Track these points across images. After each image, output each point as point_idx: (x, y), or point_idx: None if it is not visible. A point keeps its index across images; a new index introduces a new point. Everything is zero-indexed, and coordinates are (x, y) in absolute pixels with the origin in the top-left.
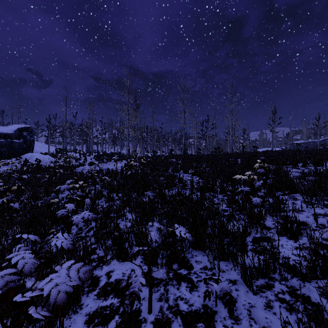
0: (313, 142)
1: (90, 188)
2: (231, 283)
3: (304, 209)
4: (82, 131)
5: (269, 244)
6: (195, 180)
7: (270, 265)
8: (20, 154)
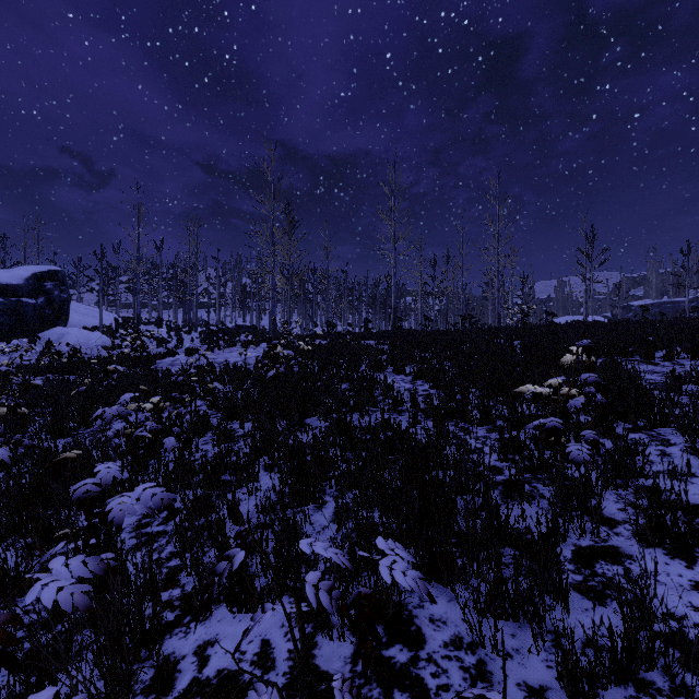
0: (673, 304)
1: (180, 411)
2: (532, 698)
3: (695, 470)
4: (175, 281)
5: (619, 571)
6: (421, 391)
7: (639, 646)
8: (39, 330)
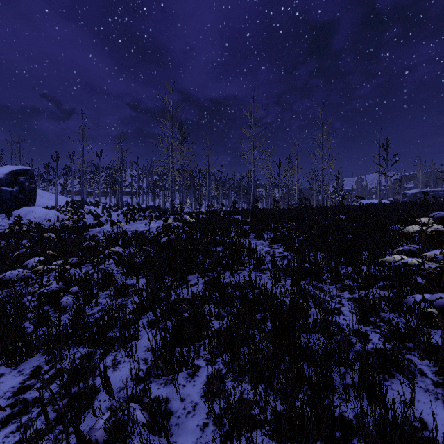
0: (434, 192)
1: (87, 270)
2: None
3: None
4: (110, 177)
5: None
6: (277, 253)
7: None
8: (14, 208)
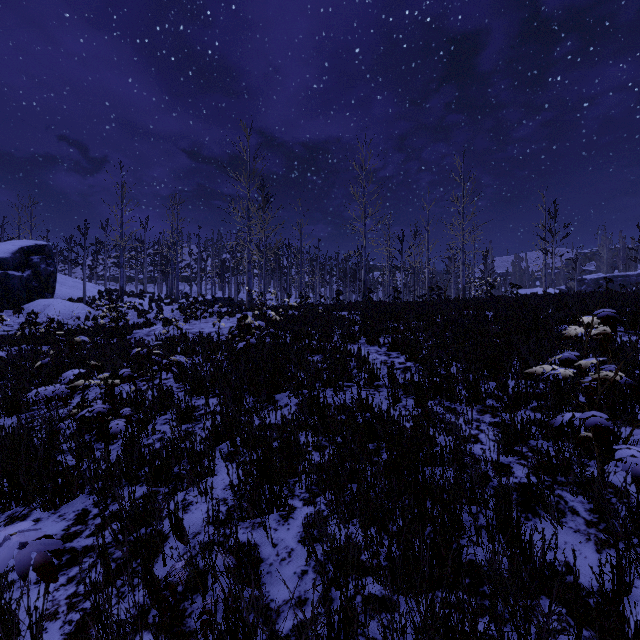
0: (624, 277)
1: (139, 387)
2: None
3: None
4: (160, 256)
5: None
6: (398, 364)
7: None
8: (25, 301)
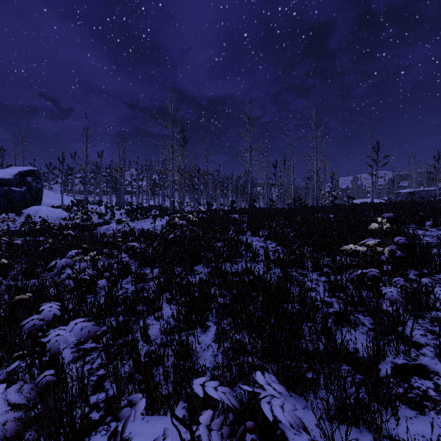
0: (427, 191)
1: (110, 261)
2: None
3: None
4: (110, 177)
5: (431, 385)
6: (271, 248)
7: None
8: (22, 208)
